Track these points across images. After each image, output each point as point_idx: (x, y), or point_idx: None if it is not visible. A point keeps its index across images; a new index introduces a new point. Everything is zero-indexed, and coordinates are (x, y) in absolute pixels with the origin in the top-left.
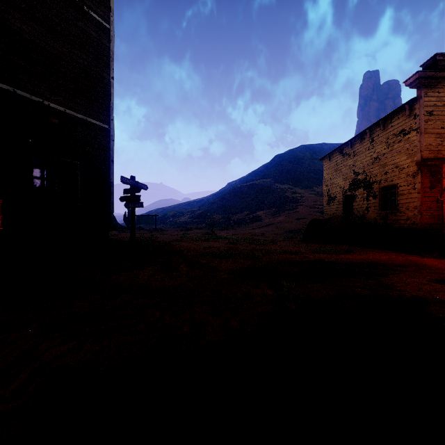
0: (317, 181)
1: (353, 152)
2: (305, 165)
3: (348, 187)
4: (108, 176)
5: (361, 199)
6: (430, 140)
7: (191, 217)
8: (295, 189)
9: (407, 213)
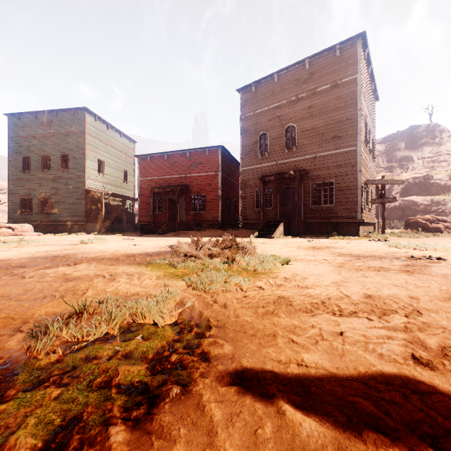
0: None
1: None
2: None
3: None
4: (356, 183)
5: None
6: None
7: None
8: None
9: None
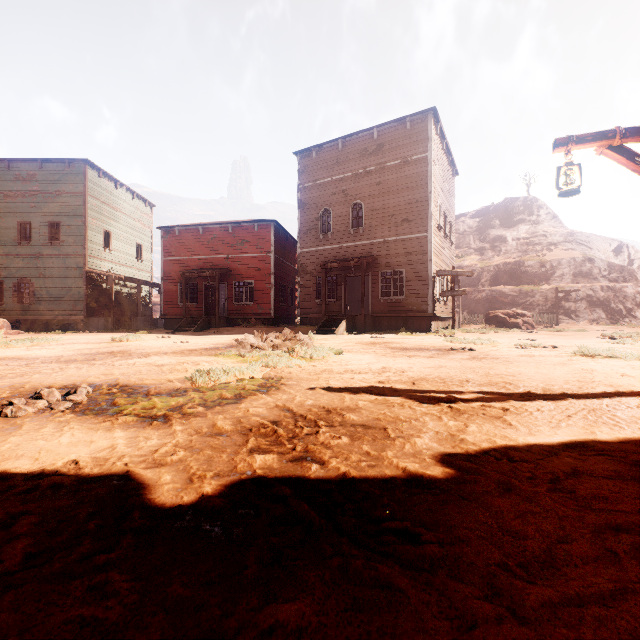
0: None
1: None
2: None
3: None
4: (427, 273)
5: None
6: None
7: None
8: None
9: None
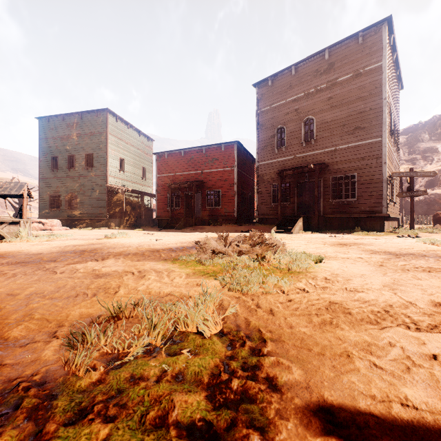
0: None
1: None
2: None
3: None
4: (381, 176)
5: None
6: None
7: None
8: None
9: None
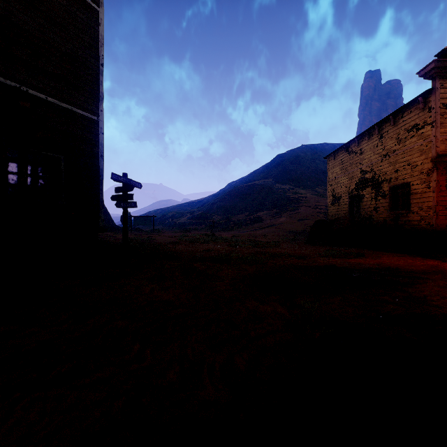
0: (319, 181)
1: (360, 150)
2: (306, 165)
3: (354, 186)
4: (97, 173)
5: (368, 199)
6: (446, 135)
7: (190, 218)
8: (296, 189)
9: (421, 214)
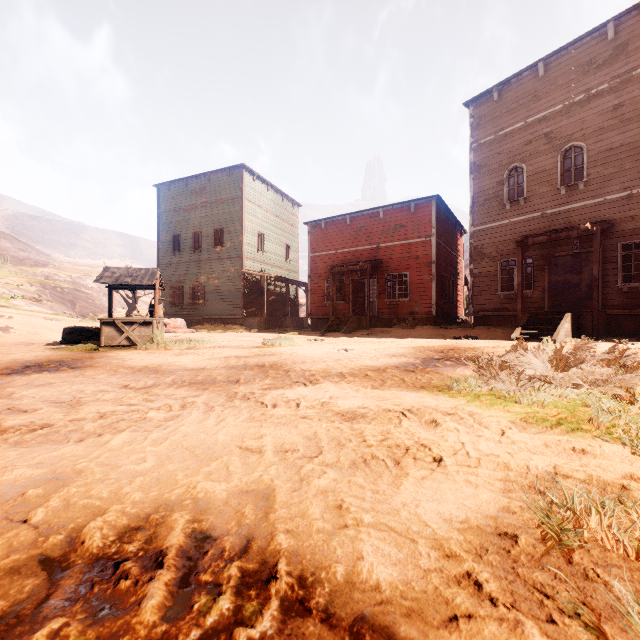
0: None
1: None
2: None
3: None
4: None
5: None
6: None
7: None
8: None
9: None
